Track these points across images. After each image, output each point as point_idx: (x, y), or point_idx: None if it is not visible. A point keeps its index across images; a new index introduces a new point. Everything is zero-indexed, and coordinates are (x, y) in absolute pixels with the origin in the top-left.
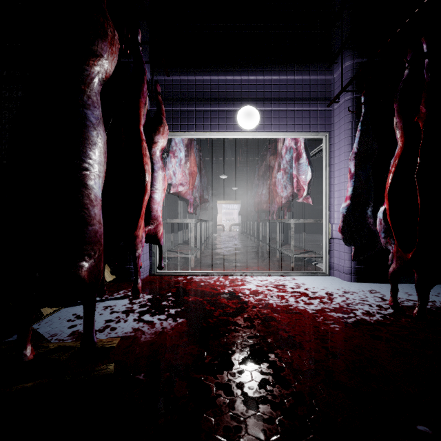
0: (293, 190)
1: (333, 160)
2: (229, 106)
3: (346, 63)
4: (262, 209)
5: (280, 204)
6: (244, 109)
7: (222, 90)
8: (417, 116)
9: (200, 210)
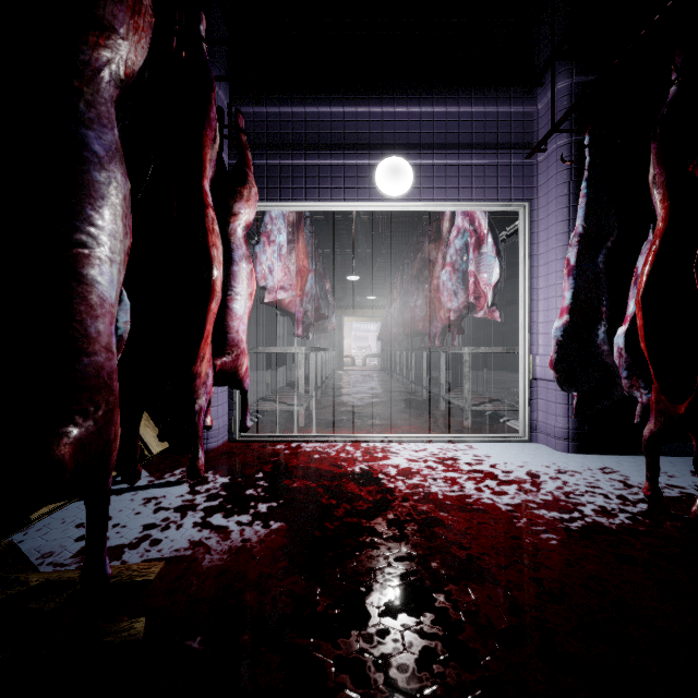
0: (467, 299)
1: (537, 249)
2: (362, 157)
3: (560, 84)
4: (416, 331)
5: (445, 323)
6: (387, 162)
7: (350, 131)
8: (693, 166)
9: (316, 332)
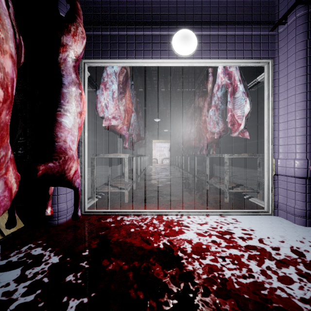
0: (224, 126)
1: (278, 89)
2: (164, 30)
3: None
4: (190, 146)
5: (209, 140)
6: (180, 32)
7: (155, 13)
8: None
9: (138, 147)
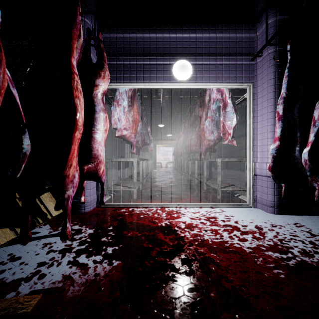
0: (218, 134)
1: (256, 107)
2: (166, 60)
3: (270, 20)
4: (191, 151)
5: (207, 146)
6: (179, 62)
7: (159, 46)
8: None
9: (143, 151)
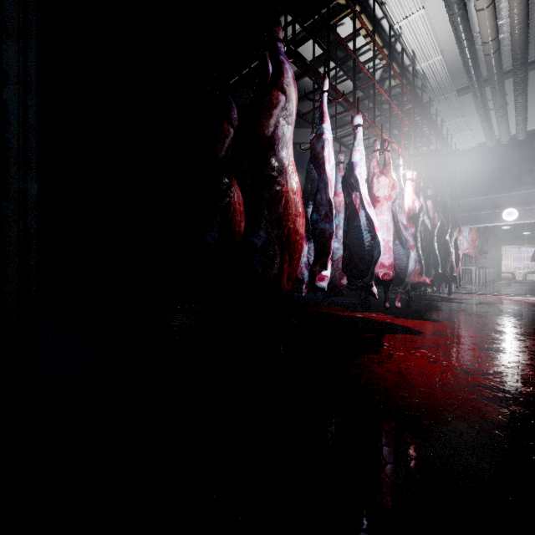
0: None
1: None
2: (497, 210)
3: None
4: None
5: None
6: (506, 211)
7: (492, 202)
8: None
9: (479, 259)
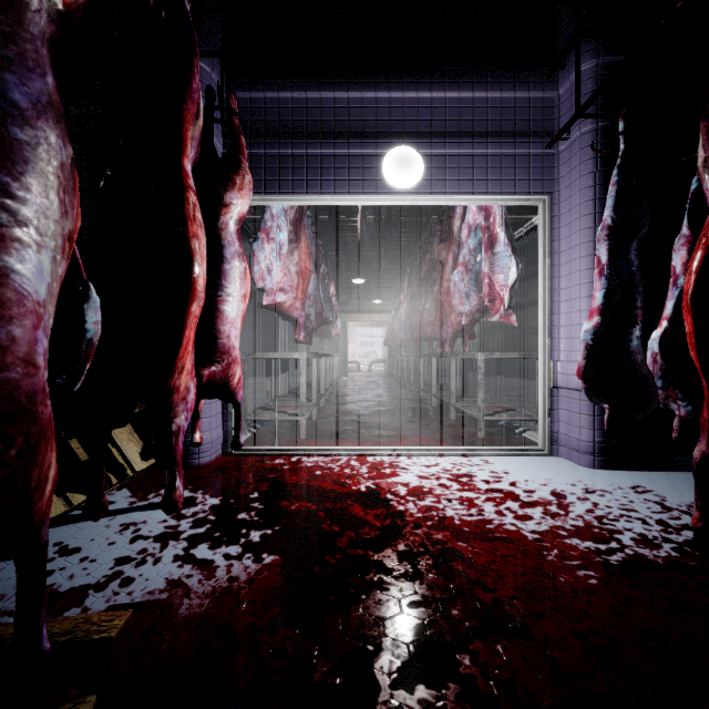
0: (480, 301)
1: (558, 246)
2: (369, 147)
3: (585, 65)
4: (424, 336)
5: (456, 327)
6: (395, 151)
7: (355, 118)
8: None
9: (320, 337)
